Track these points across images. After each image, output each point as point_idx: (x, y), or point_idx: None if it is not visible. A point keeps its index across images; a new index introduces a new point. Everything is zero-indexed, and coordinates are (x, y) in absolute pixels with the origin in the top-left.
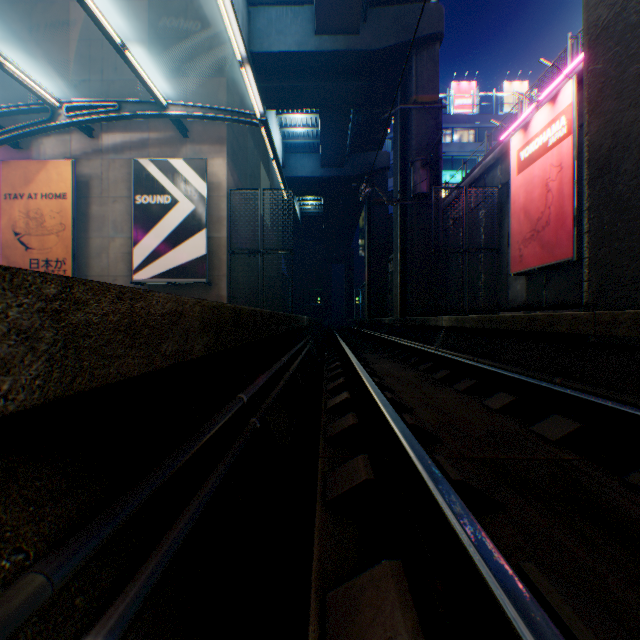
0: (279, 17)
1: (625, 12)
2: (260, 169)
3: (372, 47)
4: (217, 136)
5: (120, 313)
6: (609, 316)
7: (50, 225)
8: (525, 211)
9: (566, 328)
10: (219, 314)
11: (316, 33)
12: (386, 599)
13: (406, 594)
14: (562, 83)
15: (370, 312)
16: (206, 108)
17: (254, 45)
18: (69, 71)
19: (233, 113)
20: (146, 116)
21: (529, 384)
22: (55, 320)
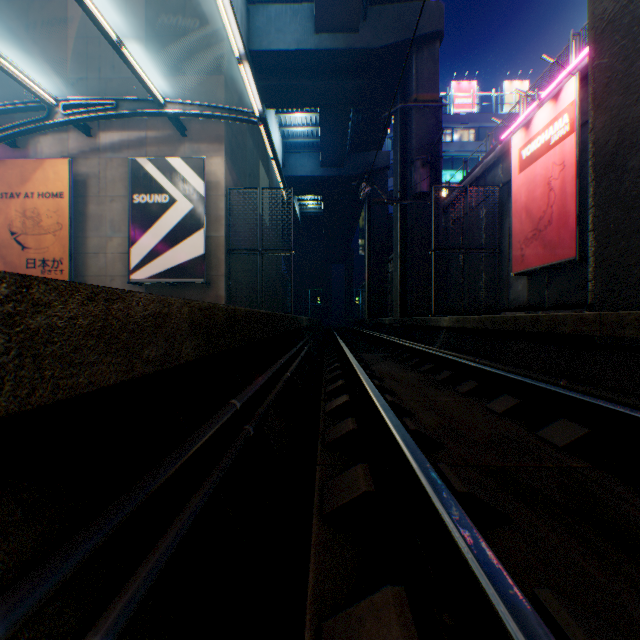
0: (278, 15)
1: (632, 4)
2: (259, 168)
3: (372, 45)
4: (216, 135)
5: (92, 316)
6: (615, 317)
7: (47, 224)
8: (527, 210)
9: (570, 329)
10: (211, 315)
11: (316, 31)
12: (388, 634)
13: (410, 628)
14: (564, 80)
15: (370, 312)
16: (204, 106)
17: (253, 43)
18: (66, 69)
19: (231, 111)
20: (144, 114)
21: (533, 387)
22: (7, 325)
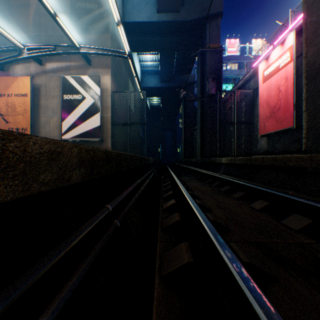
0: (138, 4)
1: None
2: (129, 82)
3: (186, 19)
4: (106, 64)
5: None
6: None
7: (19, 110)
8: (267, 102)
9: (294, 164)
10: (94, 154)
11: (157, 12)
12: None
13: None
14: (287, 35)
15: (185, 156)
16: (100, 49)
17: (125, 18)
18: (29, 30)
19: (114, 51)
20: (68, 53)
21: (276, 195)
22: None
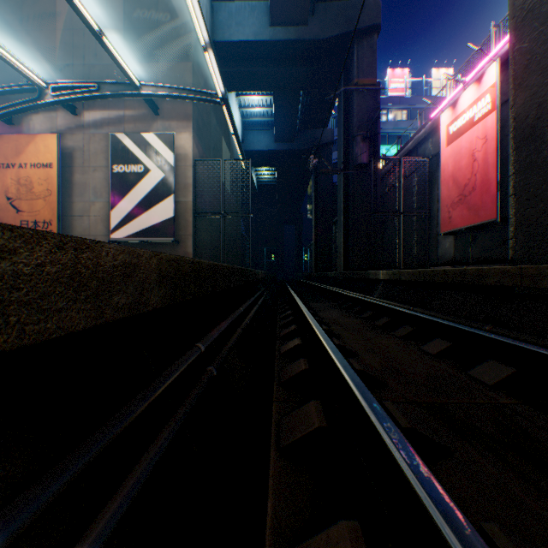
0: (238, 11)
1: None
2: (222, 143)
3: (319, 37)
4: (184, 113)
5: (60, 264)
6: (535, 270)
7: (38, 191)
8: (453, 178)
9: (494, 281)
10: (177, 267)
11: (270, 25)
12: None
13: None
14: (486, 65)
15: (317, 267)
16: (174, 88)
17: (216, 35)
18: (55, 57)
19: (198, 93)
20: (122, 95)
21: (463, 331)
22: None
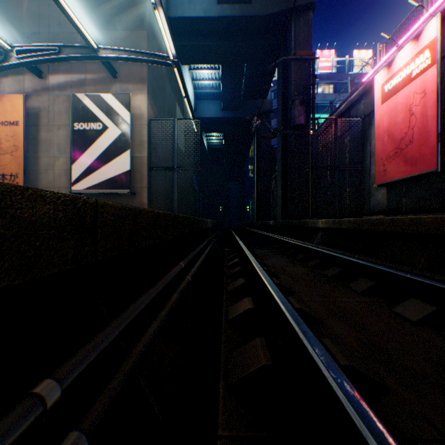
0: None
1: None
2: (176, 108)
3: (261, 13)
4: (140, 77)
5: None
6: None
7: (5, 146)
8: (389, 133)
9: None
10: None
11: (218, 2)
12: None
13: None
14: (423, 25)
15: (258, 216)
16: (129, 51)
17: (171, 12)
18: (23, 25)
19: (151, 55)
20: (81, 58)
21: None
22: None
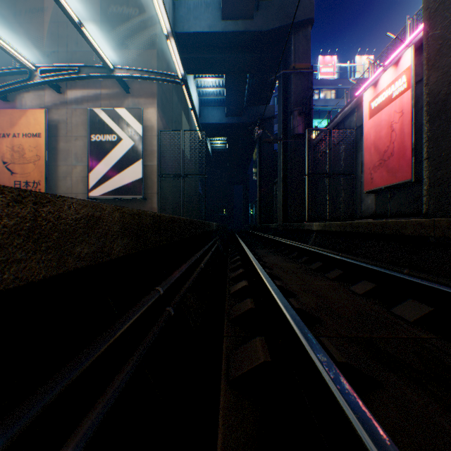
0: (196, 7)
1: None
2: (182, 117)
3: (263, 29)
4: (150, 92)
5: (18, 217)
6: (446, 222)
7: (29, 156)
8: (375, 146)
9: (411, 231)
10: (139, 220)
11: (222, 19)
12: None
13: None
14: (402, 51)
15: (261, 220)
16: (142, 71)
17: (178, 27)
18: (43, 45)
19: (162, 74)
20: (98, 77)
21: (386, 274)
22: None
